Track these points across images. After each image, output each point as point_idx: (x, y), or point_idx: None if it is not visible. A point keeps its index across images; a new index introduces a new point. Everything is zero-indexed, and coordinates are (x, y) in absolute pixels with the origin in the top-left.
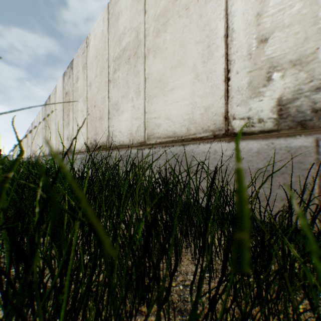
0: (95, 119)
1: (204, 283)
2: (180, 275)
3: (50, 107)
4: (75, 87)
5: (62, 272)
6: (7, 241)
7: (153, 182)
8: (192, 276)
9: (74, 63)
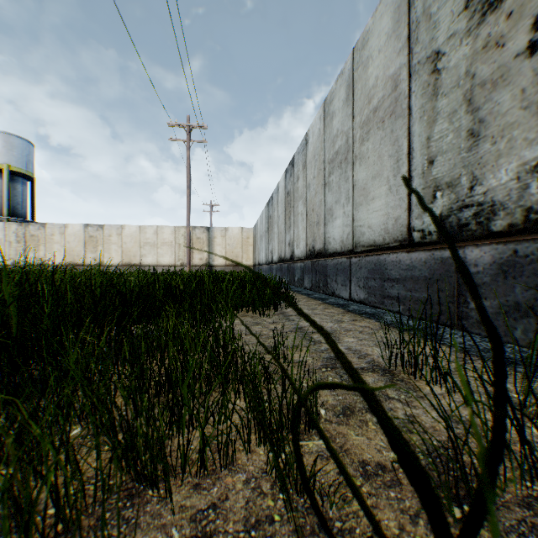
0: None
1: None
2: None
3: None
4: None
5: None
6: None
7: None
8: None
9: None
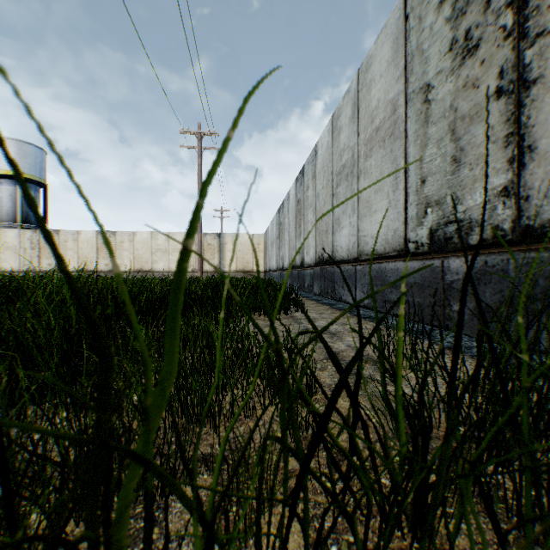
0: None
1: None
2: None
3: None
4: None
5: None
6: None
7: None
8: None
9: None
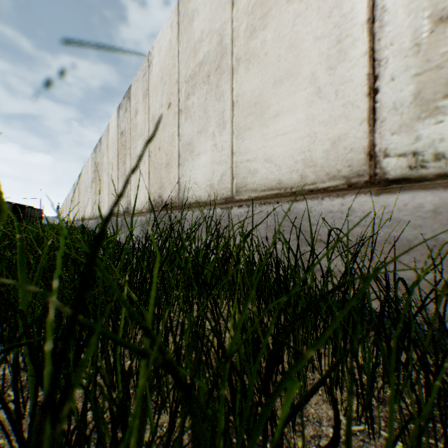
0: (160, 166)
1: (356, 446)
2: (309, 424)
3: (102, 153)
4: (134, 123)
5: (114, 429)
6: (29, 359)
7: (247, 257)
8: (330, 427)
9: (132, 91)
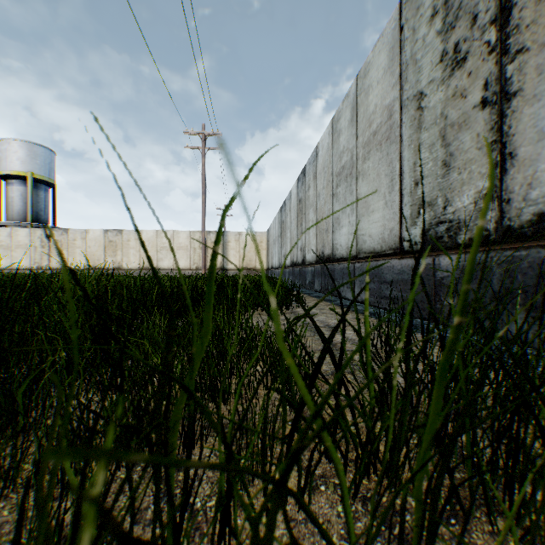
0: None
1: None
2: None
3: None
4: None
5: None
6: None
7: None
8: None
9: None
